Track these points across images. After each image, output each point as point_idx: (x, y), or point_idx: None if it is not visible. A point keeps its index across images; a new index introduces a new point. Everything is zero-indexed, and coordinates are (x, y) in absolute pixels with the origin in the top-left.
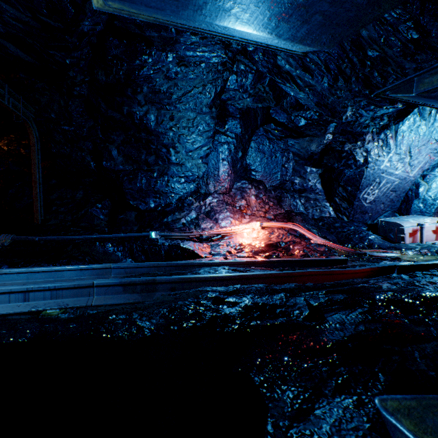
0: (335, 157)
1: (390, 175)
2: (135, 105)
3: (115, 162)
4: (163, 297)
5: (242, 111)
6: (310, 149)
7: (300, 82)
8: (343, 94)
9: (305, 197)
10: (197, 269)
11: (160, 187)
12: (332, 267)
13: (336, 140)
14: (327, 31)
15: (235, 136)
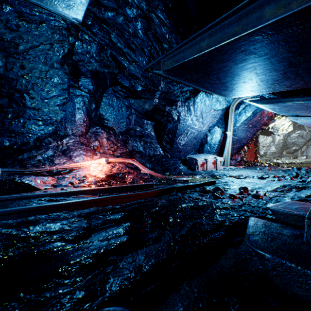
0: (161, 114)
1: (192, 129)
2: None
3: None
4: None
5: (93, 72)
6: (145, 107)
7: (129, 57)
8: None
9: (144, 141)
10: (11, 203)
11: (15, 127)
12: (141, 190)
13: (161, 103)
14: None
15: (88, 91)
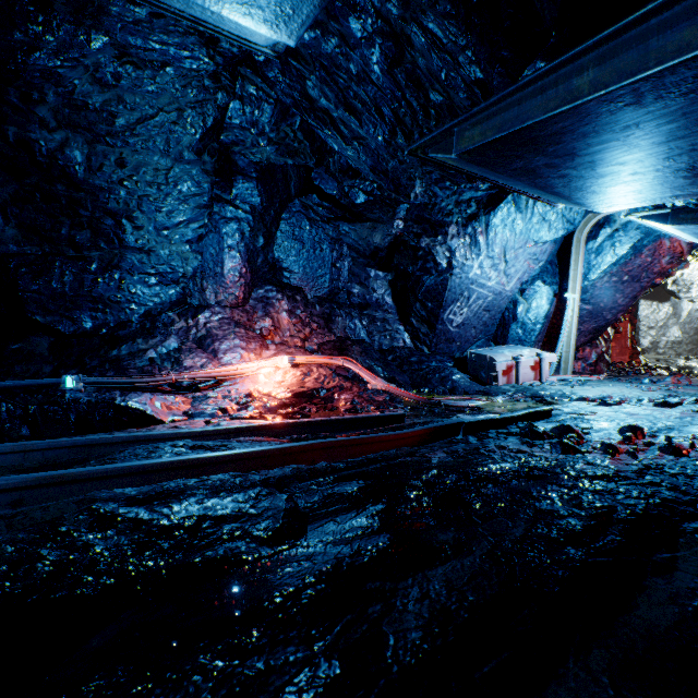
0: (408, 256)
1: (482, 287)
2: (35, 125)
3: None
4: None
5: (261, 167)
6: (372, 241)
7: (345, 130)
8: (406, 158)
9: (369, 316)
10: (118, 451)
11: (105, 290)
12: (380, 429)
13: (409, 231)
14: None
15: (251, 209)
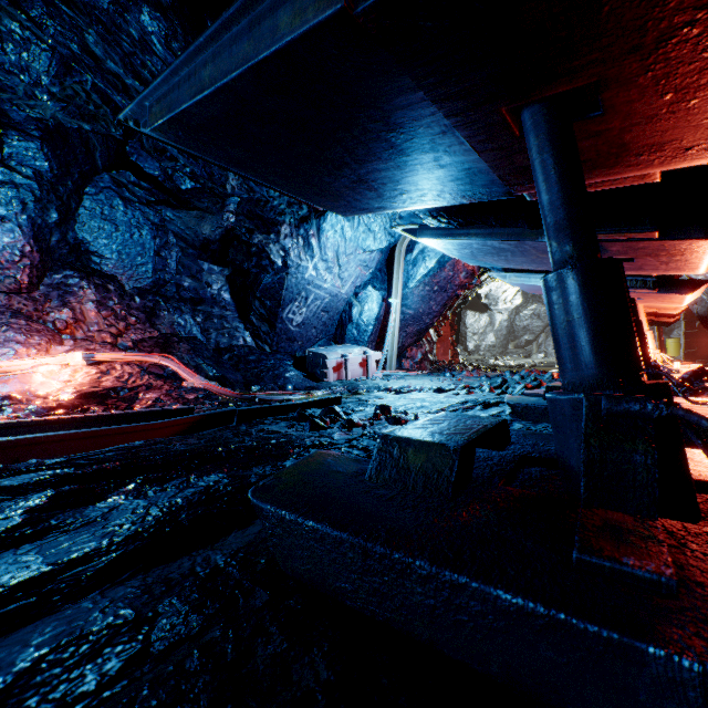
0: (243, 251)
1: (319, 289)
2: None
3: None
4: None
5: (47, 126)
6: (201, 232)
7: None
8: None
9: (204, 312)
10: None
11: None
12: None
13: (241, 225)
14: None
15: (36, 175)
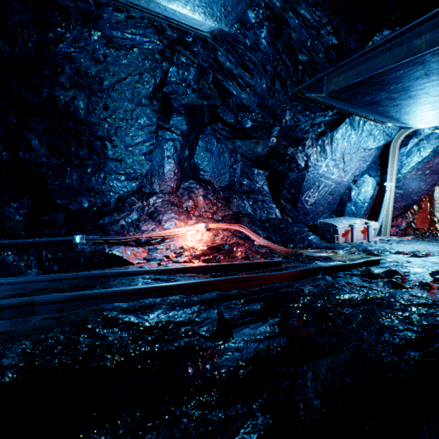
0: (279, 160)
1: (327, 179)
2: (58, 87)
3: (36, 154)
4: (41, 322)
5: (187, 107)
6: (256, 151)
7: (241, 81)
8: (281, 97)
9: (253, 198)
10: (111, 281)
11: (95, 184)
12: (266, 270)
13: (280, 144)
14: (216, 1)
15: (181, 133)
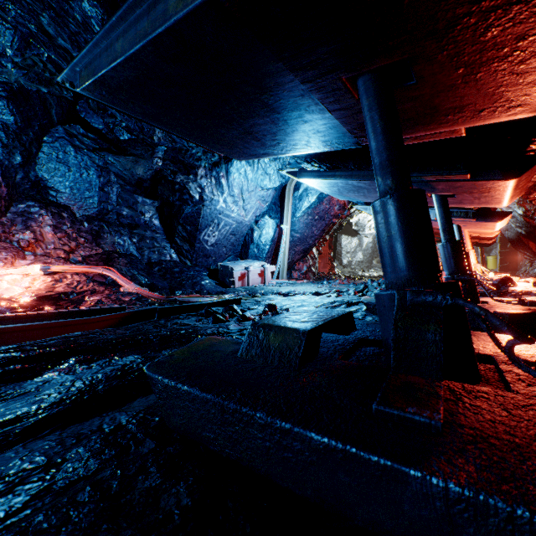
0: (169, 188)
1: (228, 217)
2: None
3: None
4: None
5: (12, 88)
6: (136, 173)
7: None
8: None
9: (139, 235)
10: None
11: None
12: None
13: (167, 168)
14: None
15: (3, 127)
